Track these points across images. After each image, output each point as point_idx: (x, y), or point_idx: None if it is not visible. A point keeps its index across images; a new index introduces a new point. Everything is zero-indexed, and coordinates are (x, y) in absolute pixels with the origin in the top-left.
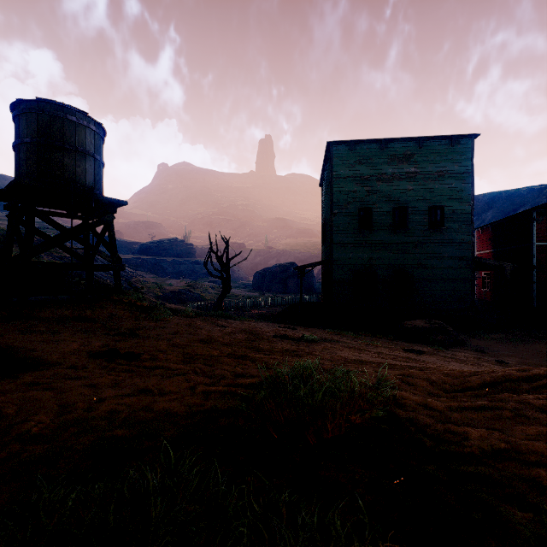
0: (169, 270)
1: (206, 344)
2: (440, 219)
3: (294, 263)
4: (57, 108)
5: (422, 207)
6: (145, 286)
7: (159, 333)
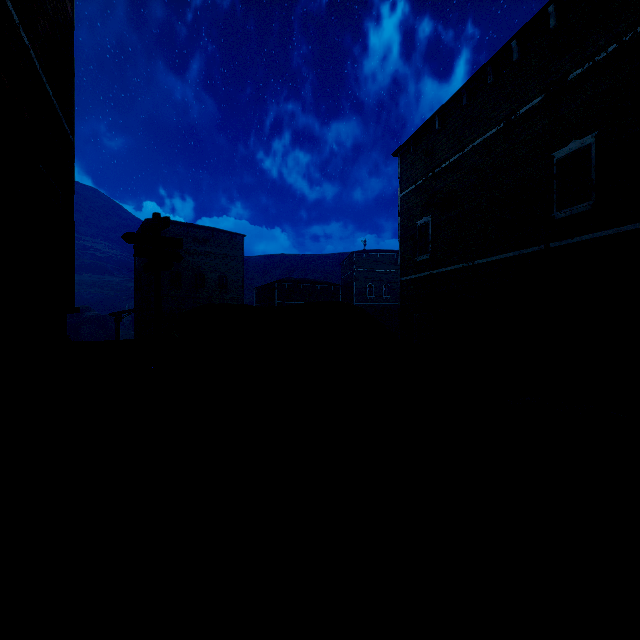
0: None
1: None
2: (226, 284)
3: (89, 307)
4: None
5: (215, 275)
6: None
7: None
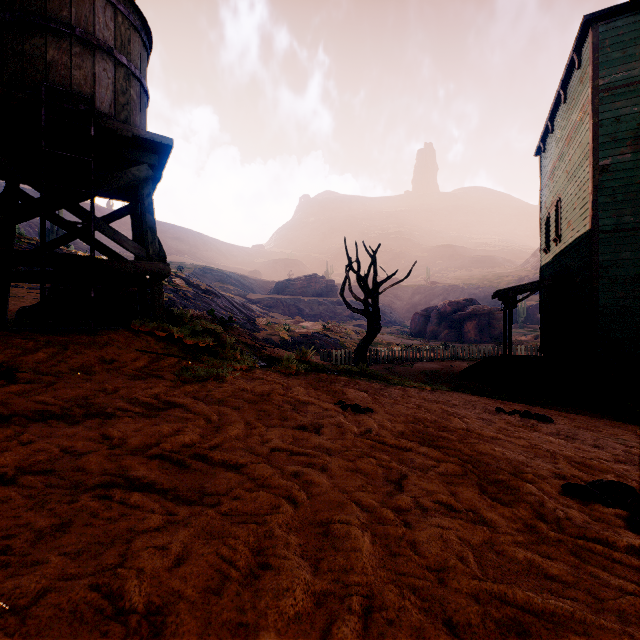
0: (306, 312)
1: None
2: None
3: (472, 300)
4: None
5: None
6: (270, 328)
7: None
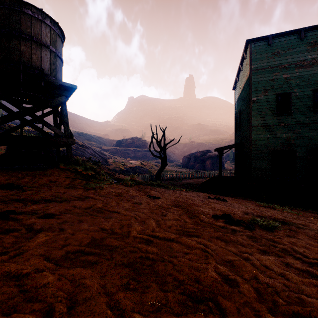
0: (132, 155)
1: (74, 271)
2: None
3: (209, 150)
4: (15, 3)
5: None
6: (115, 164)
7: (53, 212)
